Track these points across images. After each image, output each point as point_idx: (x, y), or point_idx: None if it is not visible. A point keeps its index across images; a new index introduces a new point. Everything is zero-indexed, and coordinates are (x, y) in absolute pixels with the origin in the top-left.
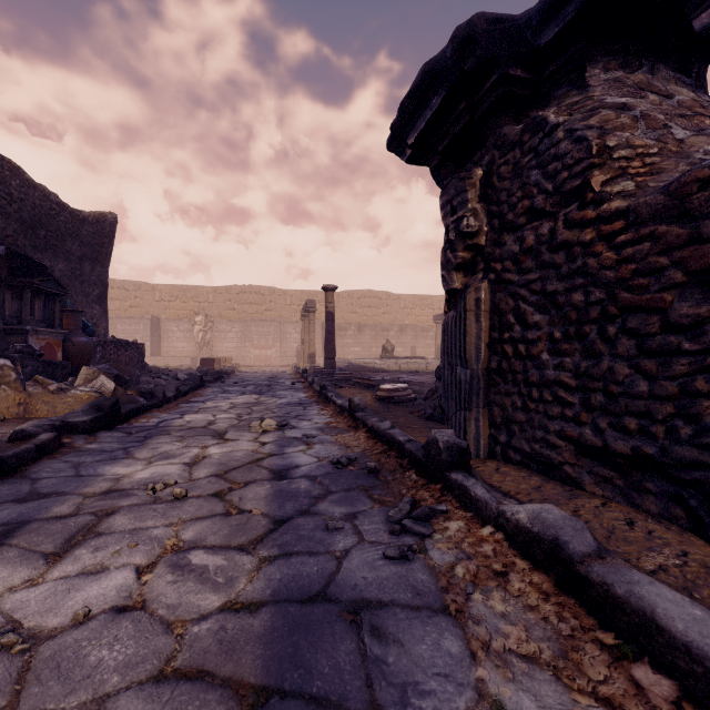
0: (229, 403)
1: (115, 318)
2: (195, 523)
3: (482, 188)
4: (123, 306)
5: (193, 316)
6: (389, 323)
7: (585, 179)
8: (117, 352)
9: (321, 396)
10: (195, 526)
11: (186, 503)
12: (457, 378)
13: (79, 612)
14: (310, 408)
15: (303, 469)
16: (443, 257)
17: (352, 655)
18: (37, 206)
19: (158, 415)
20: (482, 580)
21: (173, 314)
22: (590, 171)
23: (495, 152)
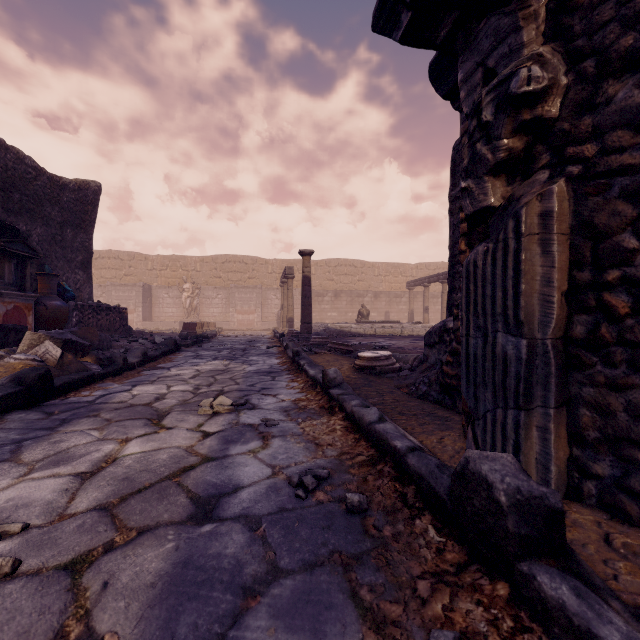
0: (194, 370)
1: (110, 286)
2: None
3: (548, 18)
4: (119, 275)
5: (182, 284)
6: (364, 289)
7: None
8: (96, 316)
9: (293, 363)
10: None
11: None
12: (497, 353)
13: None
14: (278, 379)
15: (243, 498)
16: (466, 159)
17: None
18: (9, 169)
19: (107, 386)
20: None
21: (164, 282)
22: None
23: None
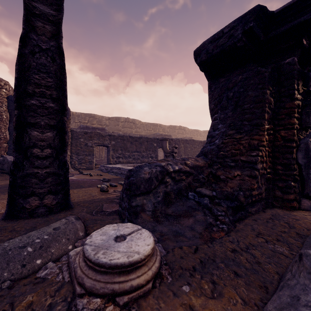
0: None
1: None
2: None
3: None
4: None
5: None
6: None
7: None
8: None
9: None
10: None
11: None
12: None
13: None
14: None
15: None
16: None
17: None
18: None
19: None
20: None
21: None
22: None
23: None
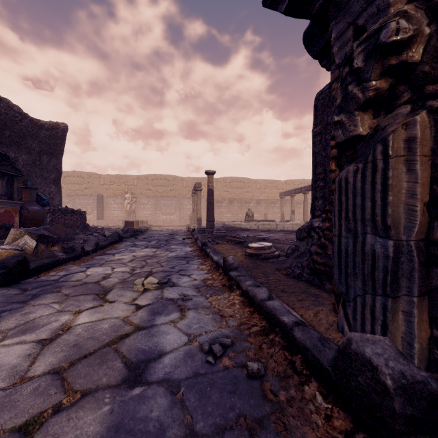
0: (131, 255)
1: (75, 196)
2: None
3: None
4: (80, 188)
5: (124, 194)
6: (250, 198)
7: None
8: (64, 217)
9: (202, 251)
10: None
11: None
12: (367, 250)
13: None
14: (191, 262)
15: (165, 363)
16: (339, 99)
17: None
18: (2, 114)
19: (69, 268)
20: None
21: (112, 193)
22: None
23: None
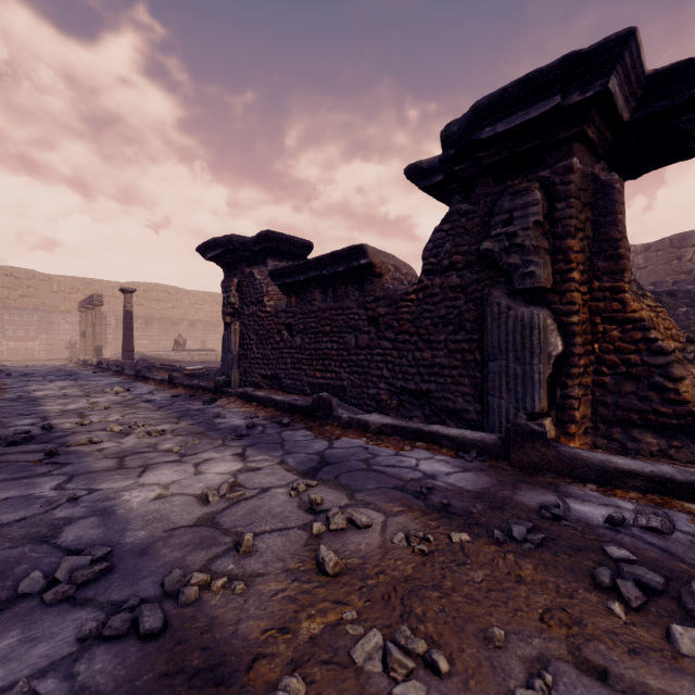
0: (53, 386)
1: None
2: (127, 411)
3: (237, 286)
4: None
5: None
6: (179, 317)
7: (263, 298)
8: None
9: (137, 378)
10: (128, 411)
11: (114, 409)
12: (228, 358)
13: (118, 418)
14: (135, 384)
15: (159, 399)
16: (223, 309)
17: (199, 412)
18: None
19: (2, 394)
20: (229, 403)
21: None
22: (264, 297)
23: (242, 275)
